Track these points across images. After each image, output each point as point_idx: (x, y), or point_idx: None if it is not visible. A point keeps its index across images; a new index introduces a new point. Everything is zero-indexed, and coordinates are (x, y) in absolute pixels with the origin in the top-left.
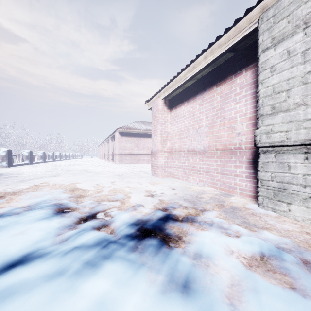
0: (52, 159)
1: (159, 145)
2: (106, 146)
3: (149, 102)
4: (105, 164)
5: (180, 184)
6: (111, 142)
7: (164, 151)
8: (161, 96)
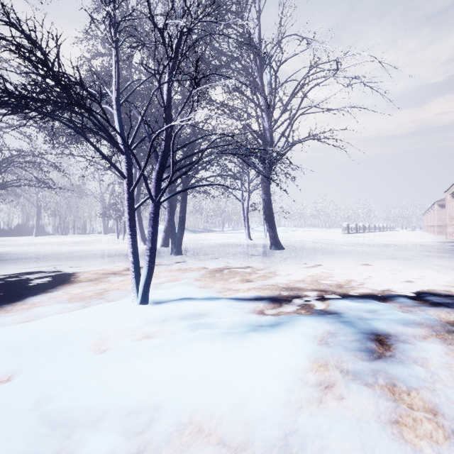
0: (368, 230)
1: (447, 221)
2: (429, 216)
3: (446, 193)
4: (422, 235)
5: (450, 241)
6: (433, 213)
7: (451, 225)
8: (448, 193)
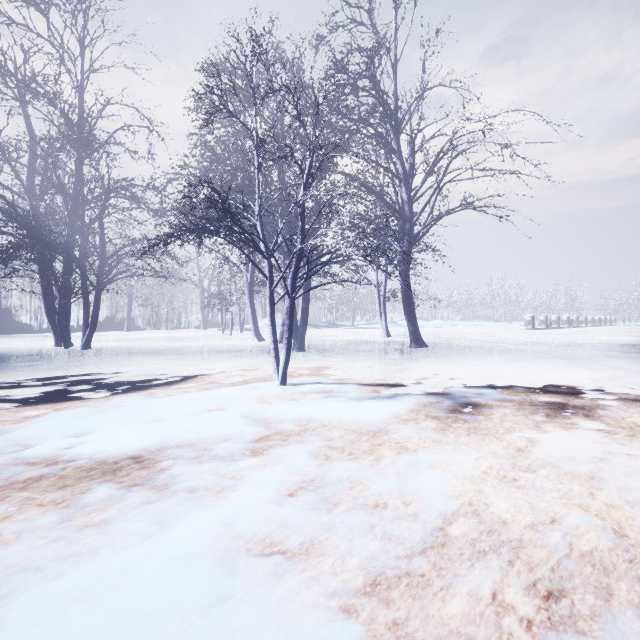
0: (566, 325)
1: None
2: None
3: None
4: None
5: None
6: None
7: None
8: None
